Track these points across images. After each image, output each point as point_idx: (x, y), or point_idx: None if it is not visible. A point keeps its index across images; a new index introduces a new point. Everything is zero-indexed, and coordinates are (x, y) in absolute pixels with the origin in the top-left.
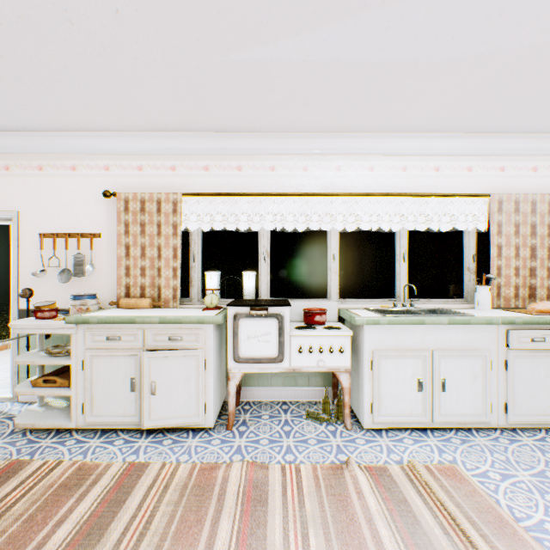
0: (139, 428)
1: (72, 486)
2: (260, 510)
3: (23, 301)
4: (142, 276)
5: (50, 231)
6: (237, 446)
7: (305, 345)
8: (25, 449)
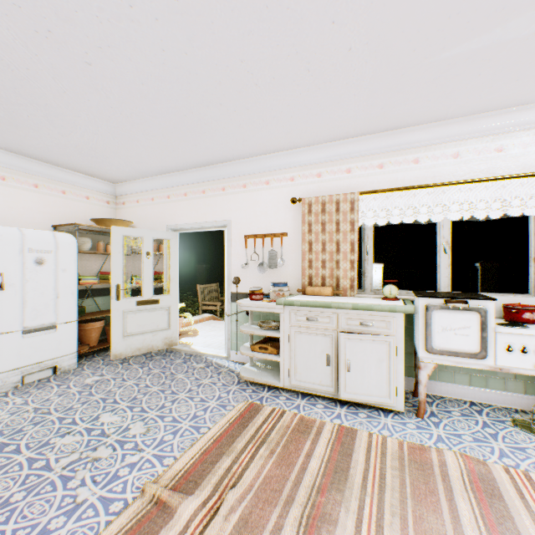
0: (330, 398)
1: (303, 431)
2: (498, 504)
3: (233, 286)
4: (322, 268)
5: (250, 233)
6: (436, 435)
7: (515, 343)
8: (253, 396)
